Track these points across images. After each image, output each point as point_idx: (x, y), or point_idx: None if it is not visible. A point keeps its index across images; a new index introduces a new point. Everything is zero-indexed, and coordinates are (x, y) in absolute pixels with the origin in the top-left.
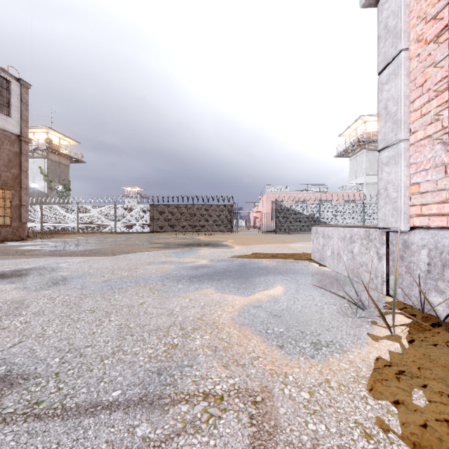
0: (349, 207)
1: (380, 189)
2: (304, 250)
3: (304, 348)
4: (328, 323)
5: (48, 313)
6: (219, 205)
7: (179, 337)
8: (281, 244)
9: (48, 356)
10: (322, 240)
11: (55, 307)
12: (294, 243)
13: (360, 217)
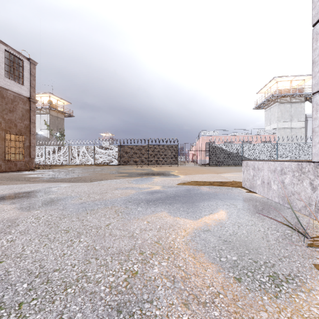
0: (265, 146)
1: (315, 127)
2: (234, 179)
3: (264, 283)
4: (278, 251)
5: (32, 232)
6: (167, 145)
7: (138, 263)
8: (215, 174)
9: (19, 280)
10: (252, 172)
11: (38, 226)
12: (224, 173)
13: (275, 154)
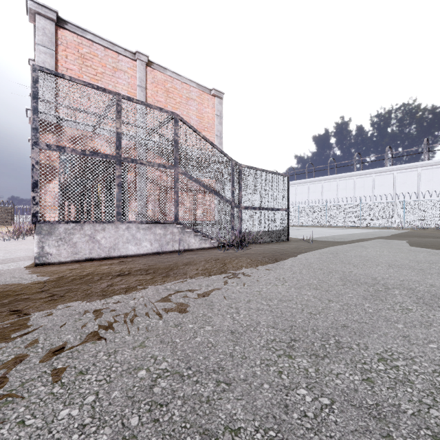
0: None
1: None
2: None
3: None
4: None
5: None
6: (1, 207)
7: None
8: None
9: None
10: None
11: None
12: None
13: None
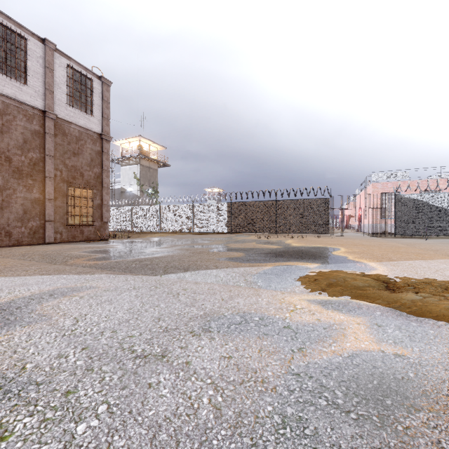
0: None
1: None
2: None
3: None
4: None
5: None
6: (310, 199)
7: None
8: None
9: None
10: None
11: None
12: None
13: None
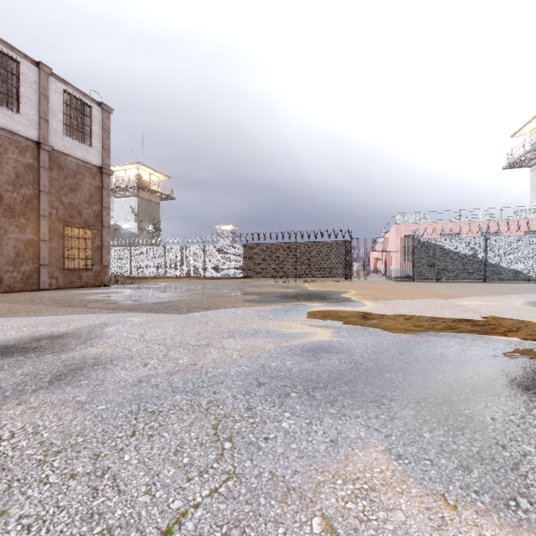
0: None
1: None
2: (498, 313)
3: None
4: None
5: None
6: (331, 242)
7: None
8: (440, 300)
9: None
10: None
11: None
12: (461, 298)
13: None
